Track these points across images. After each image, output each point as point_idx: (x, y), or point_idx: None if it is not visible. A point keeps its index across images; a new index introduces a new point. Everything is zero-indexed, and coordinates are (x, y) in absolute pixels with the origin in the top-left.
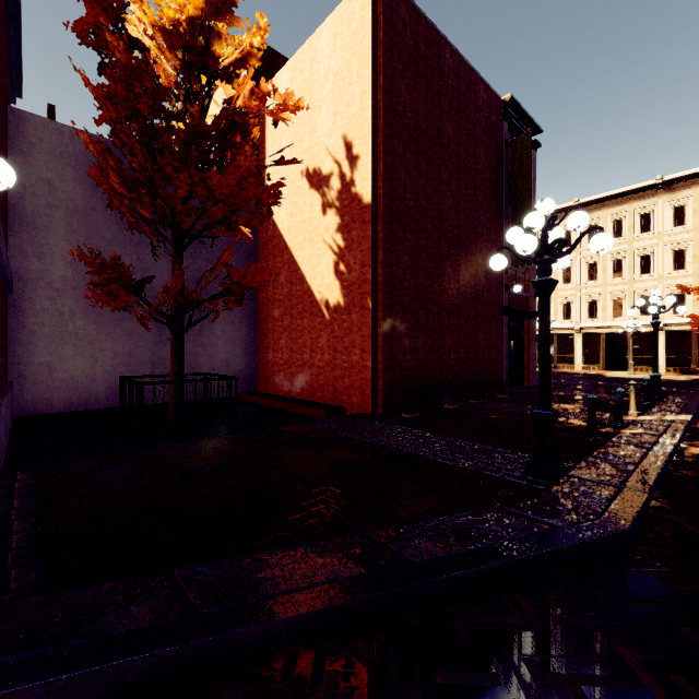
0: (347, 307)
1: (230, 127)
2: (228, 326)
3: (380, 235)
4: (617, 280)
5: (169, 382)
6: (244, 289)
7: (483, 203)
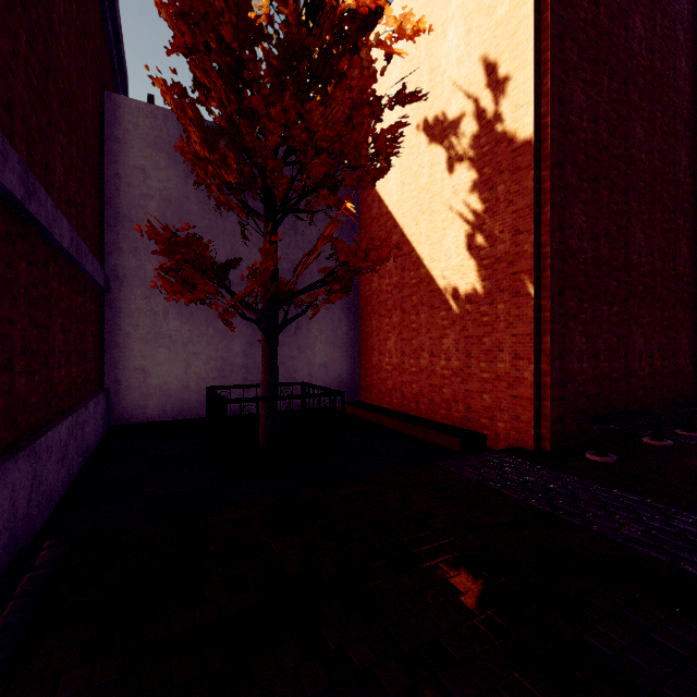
0: (489, 294)
1: (337, 42)
2: (327, 324)
3: (546, 184)
4: None
5: (259, 400)
6: (352, 273)
7: (684, 137)
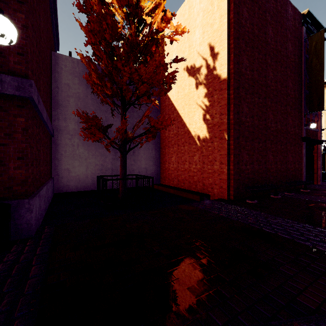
0: (211, 138)
1: (150, 41)
2: (146, 150)
3: (232, 96)
4: None
5: (119, 179)
6: (156, 130)
7: (290, 76)
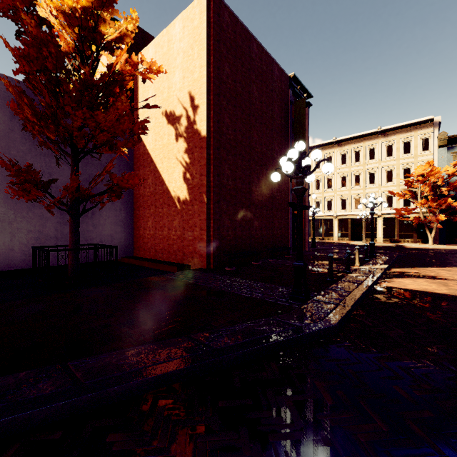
0: (191, 201)
1: (112, 82)
2: (112, 212)
3: (212, 156)
4: (357, 187)
5: (68, 250)
6: (121, 189)
7: (277, 139)
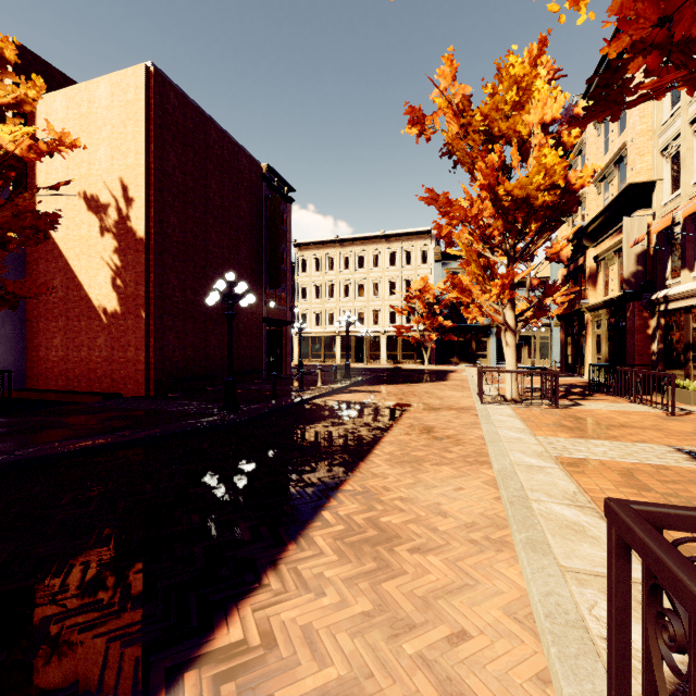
0: (124, 314)
1: (7, 168)
2: None
3: (152, 263)
4: (361, 298)
5: None
6: (19, 298)
7: (245, 241)
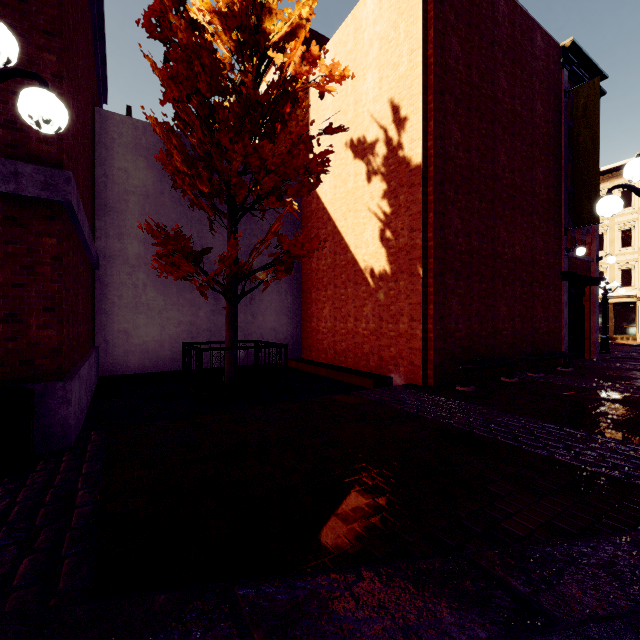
0: (394, 274)
1: (281, 96)
2: (275, 296)
3: (431, 197)
4: None
5: (225, 349)
6: (293, 258)
7: (540, 160)
